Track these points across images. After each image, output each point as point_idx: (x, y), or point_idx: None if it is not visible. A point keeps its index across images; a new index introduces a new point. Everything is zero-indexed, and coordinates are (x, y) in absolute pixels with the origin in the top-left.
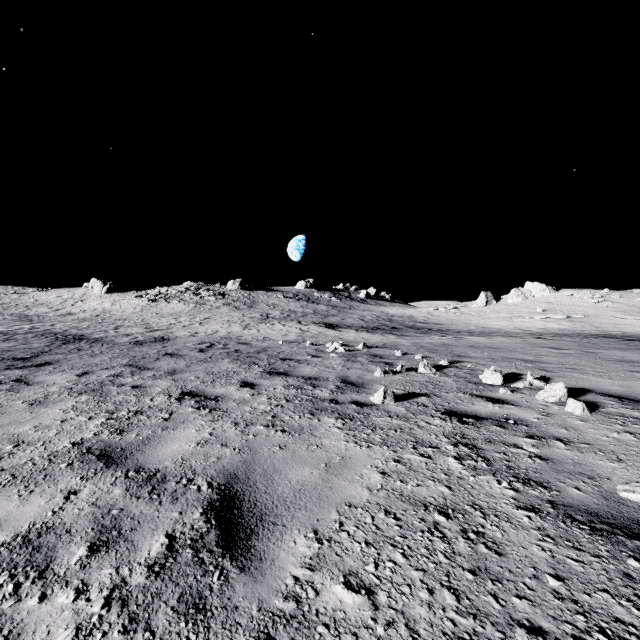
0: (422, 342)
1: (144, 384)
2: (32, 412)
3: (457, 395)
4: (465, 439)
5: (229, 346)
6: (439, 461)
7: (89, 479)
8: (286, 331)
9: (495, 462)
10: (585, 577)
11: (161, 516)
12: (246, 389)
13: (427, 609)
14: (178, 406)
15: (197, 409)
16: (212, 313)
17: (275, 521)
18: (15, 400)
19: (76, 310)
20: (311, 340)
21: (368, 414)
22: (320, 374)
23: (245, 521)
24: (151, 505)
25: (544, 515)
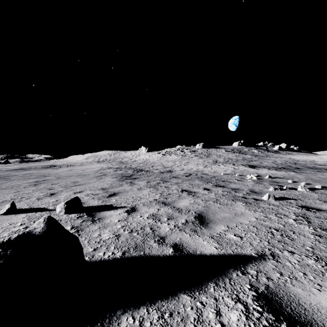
0: (313, 176)
1: (168, 186)
2: (139, 191)
3: (314, 201)
4: (304, 215)
5: (198, 175)
6: (284, 219)
7: (162, 207)
8: (226, 169)
9: (313, 223)
10: (323, 250)
11: (182, 216)
12: (206, 190)
13: (257, 243)
14: (181, 193)
15: (188, 195)
16: (189, 160)
17: (215, 222)
18: (133, 188)
19: (137, 159)
20: (239, 173)
21: (258, 203)
22: (240, 187)
23: (206, 221)
24: (179, 214)
25: (322, 237)
